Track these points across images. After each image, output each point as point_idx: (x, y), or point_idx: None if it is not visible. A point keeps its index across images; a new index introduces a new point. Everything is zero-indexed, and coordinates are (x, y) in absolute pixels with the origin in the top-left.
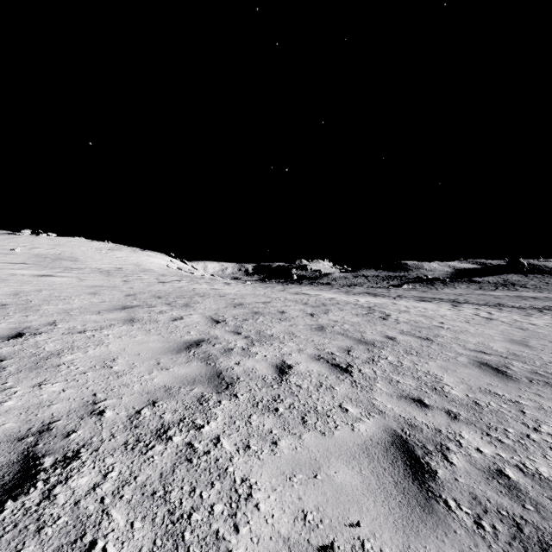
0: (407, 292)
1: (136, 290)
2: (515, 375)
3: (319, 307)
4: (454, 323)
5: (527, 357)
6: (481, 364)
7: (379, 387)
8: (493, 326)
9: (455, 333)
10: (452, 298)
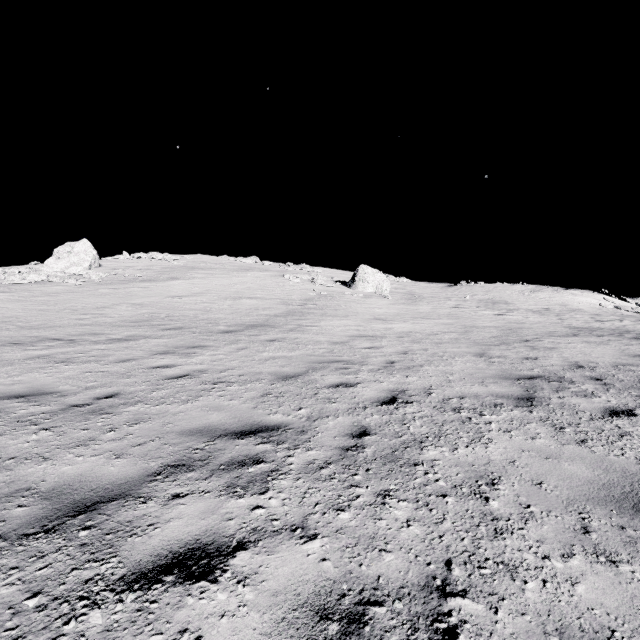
0: None
1: (576, 326)
2: None
3: None
4: None
5: None
6: None
7: None
8: None
9: None
10: None
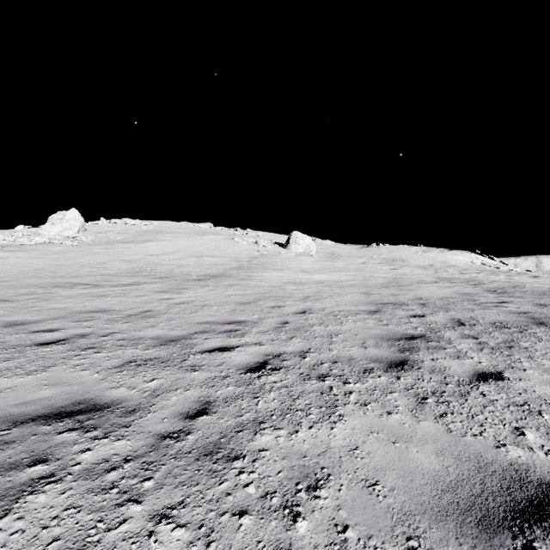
0: None
1: (443, 277)
2: None
3: None
4: None
5: None
6: None
7: None
8: None
9: None
10: None
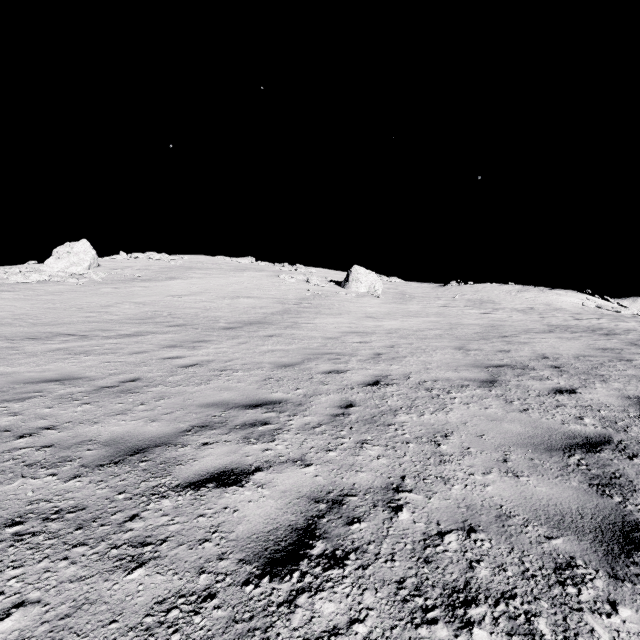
0: None
1: (554, 323)
2: None
3: None
4: None
5: None
6: None
7: None
8: None
9: None
10: None
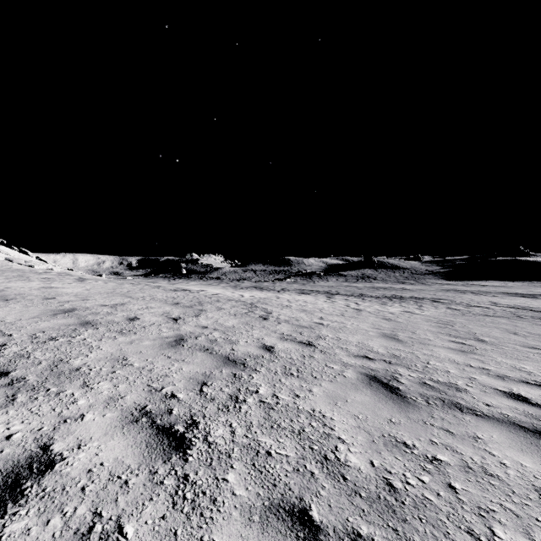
0: (290, 285)
1: None
2: (409, 394)
3: (192, 307)
4: (332, 317)
5: (407, 358)
6: (371, 379)
7: (230, 487)
8: (364, 318)
9: (335, 331)
10: (326, 290)
